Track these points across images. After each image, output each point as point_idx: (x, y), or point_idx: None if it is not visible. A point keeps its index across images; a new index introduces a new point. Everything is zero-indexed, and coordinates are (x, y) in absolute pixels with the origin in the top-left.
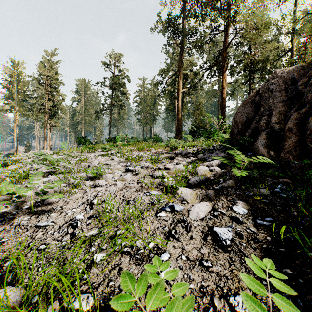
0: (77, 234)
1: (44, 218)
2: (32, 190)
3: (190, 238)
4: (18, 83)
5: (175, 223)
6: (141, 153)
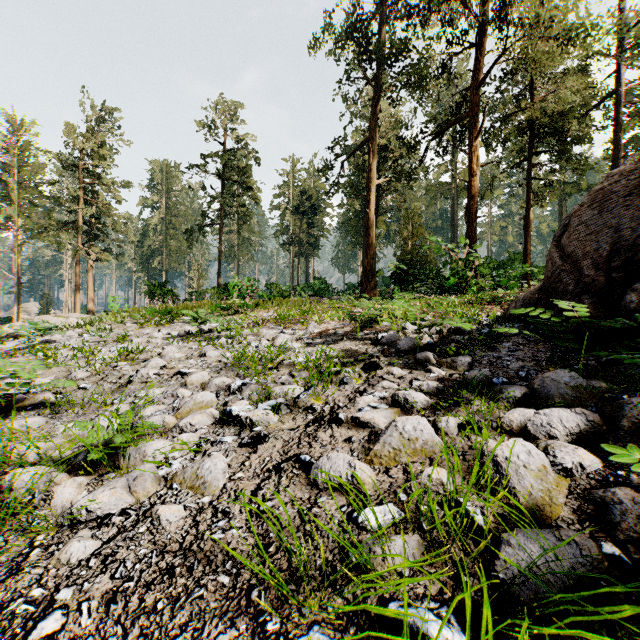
0: None
1: None
2: None
3: None
4: (22, 167)
5: None
6: (280, 336)
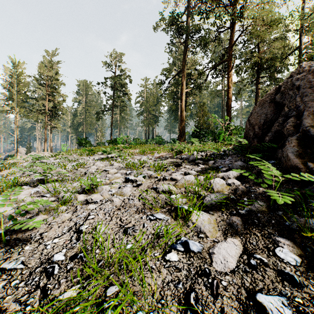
0: (50, 291)
1: (15, 254)
2: (15, 206)
3: (220, 313)
4: (18, 84)
5: (193, 275)
6: (143, 157)
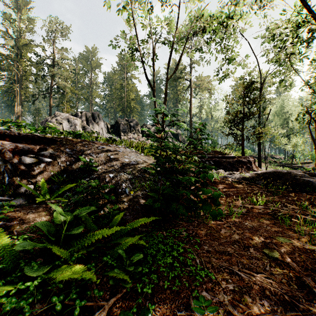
0: None
1: None
2: None
3: None
4: None
5: None
6: None
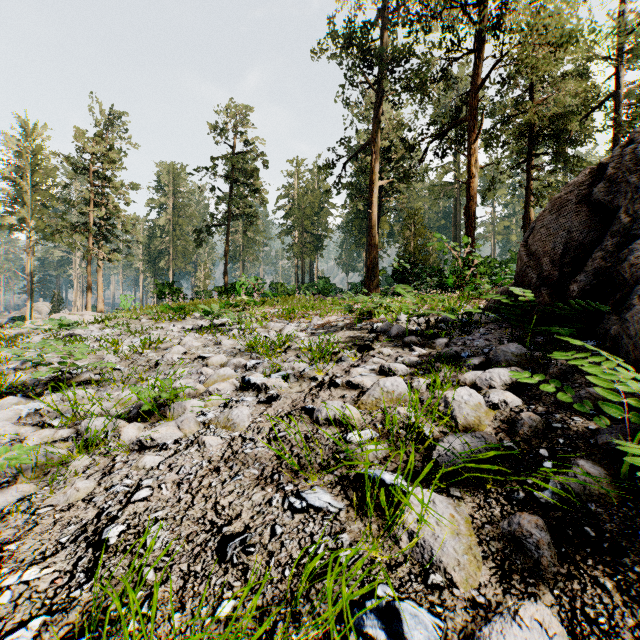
0: None
1: None
2: None
3: None
4: (34, 170)
5: None
6: (287, 327)
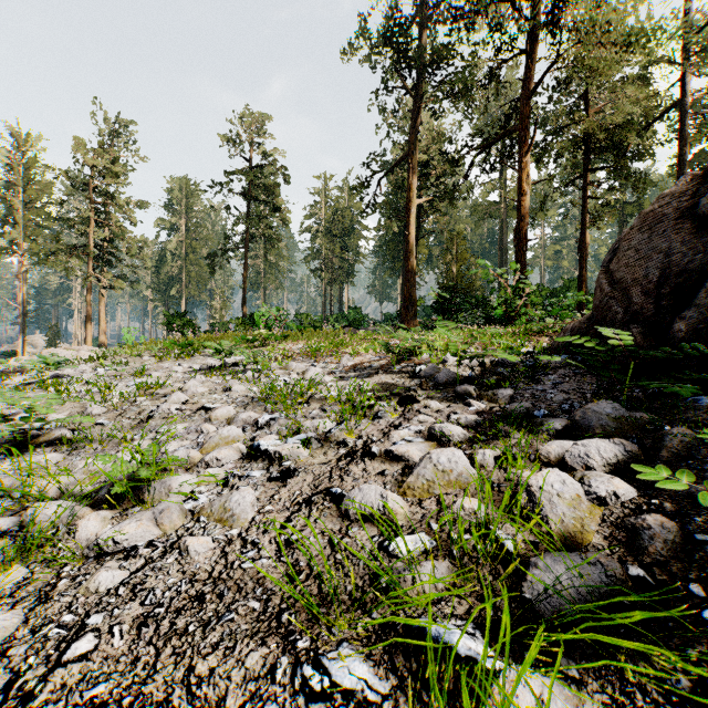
0: None
1: None
2: None
3: None
4: (27, 186)
5: None
6: (311, 370)
